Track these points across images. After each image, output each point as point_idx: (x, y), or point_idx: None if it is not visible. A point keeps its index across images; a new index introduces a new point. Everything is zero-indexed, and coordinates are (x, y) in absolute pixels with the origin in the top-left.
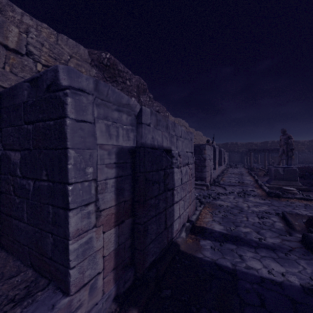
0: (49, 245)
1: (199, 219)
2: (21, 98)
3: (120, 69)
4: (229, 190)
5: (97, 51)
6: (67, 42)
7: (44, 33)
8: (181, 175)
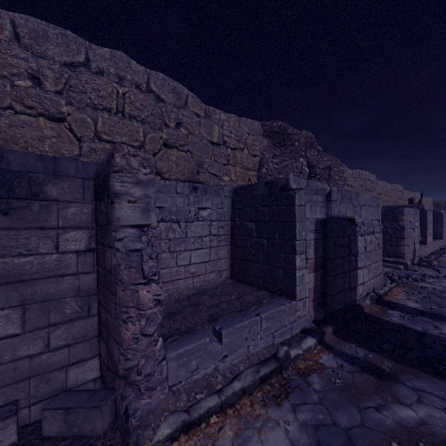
0: (280, 275)
1: (388, 295)
2: (258, 192)
3: (289, 133)
4: (444, 274)
5: (269, 122)
6: (246, 123)
7: (232, 121)
8: (364, 243)
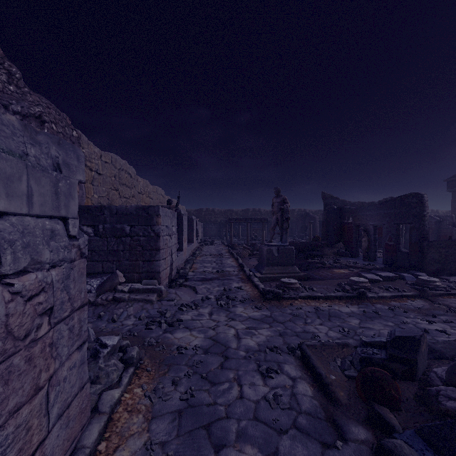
0: None
1: None
2: None
3: None
4: (202, 294)
5: None
6: None
7: None
8: None
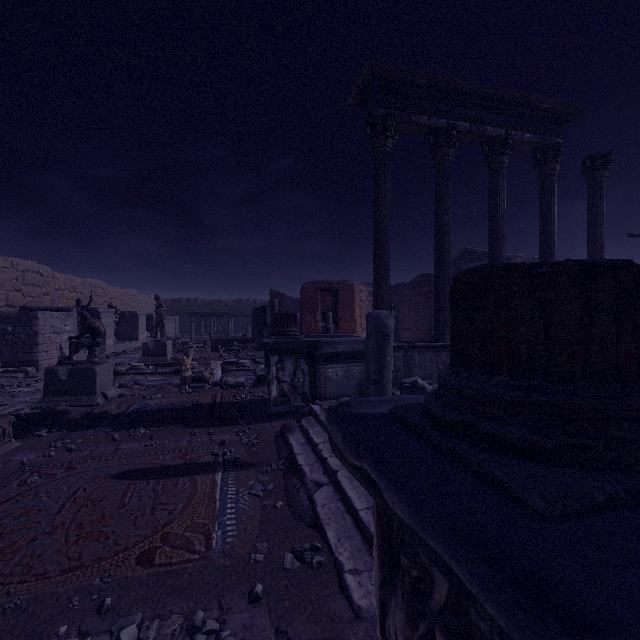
0: None
1: None
2: None
3: None
4: None
5: None
6: None
7: None
8: None
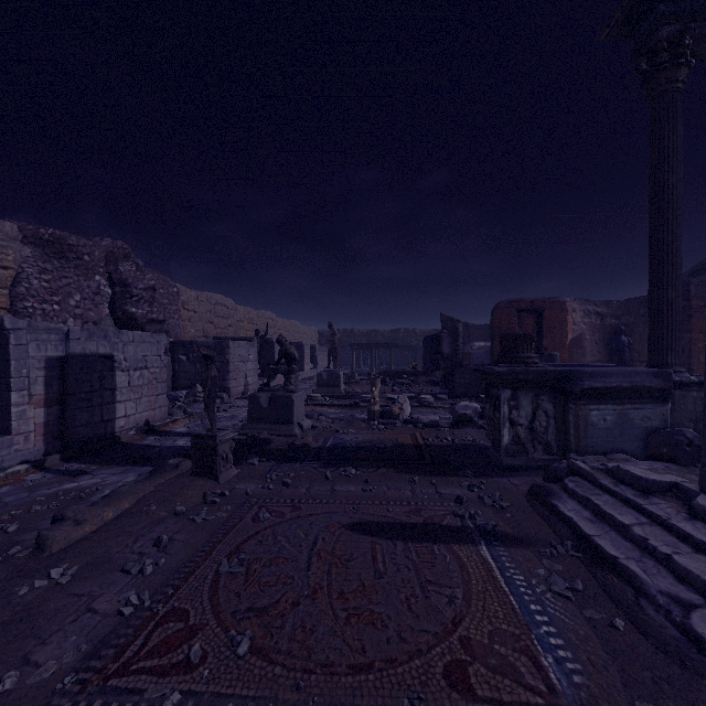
0: None
1: (168, 426)
2: None
3: (72, 244)
4: None
5: (33, 227)
6: None
7: None
8: (129, 378)
